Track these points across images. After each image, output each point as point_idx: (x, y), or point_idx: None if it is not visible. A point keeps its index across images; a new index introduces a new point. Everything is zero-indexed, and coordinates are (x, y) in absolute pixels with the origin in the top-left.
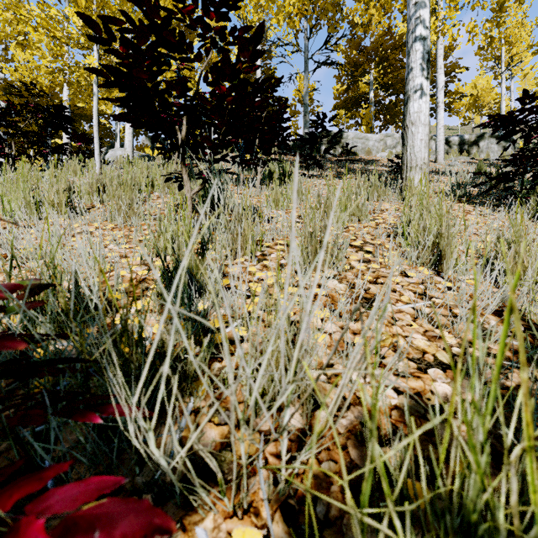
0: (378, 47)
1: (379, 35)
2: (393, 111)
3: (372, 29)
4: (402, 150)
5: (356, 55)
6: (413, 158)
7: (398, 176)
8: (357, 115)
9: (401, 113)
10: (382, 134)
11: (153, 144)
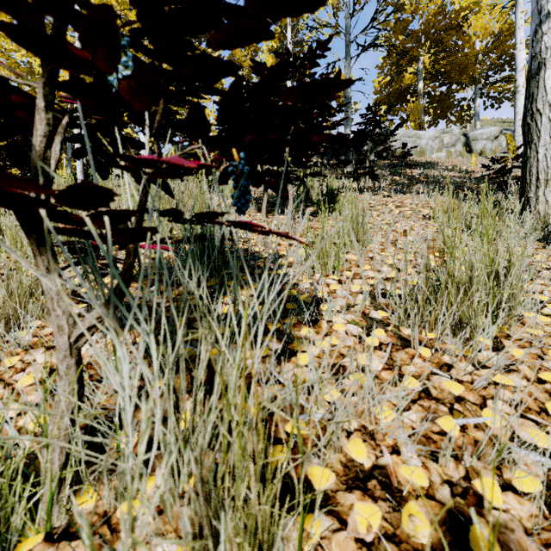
0: (430, 29)
1: (432, 14)
2: (447, 103)
3: (422, 9)
4: (524, 152)
5: (403, 39)
6: (550, 164)
7: (498, 190)
8: (403, 110)
9: (454, 105)
10: (438, 130)
11: (22, 169)
